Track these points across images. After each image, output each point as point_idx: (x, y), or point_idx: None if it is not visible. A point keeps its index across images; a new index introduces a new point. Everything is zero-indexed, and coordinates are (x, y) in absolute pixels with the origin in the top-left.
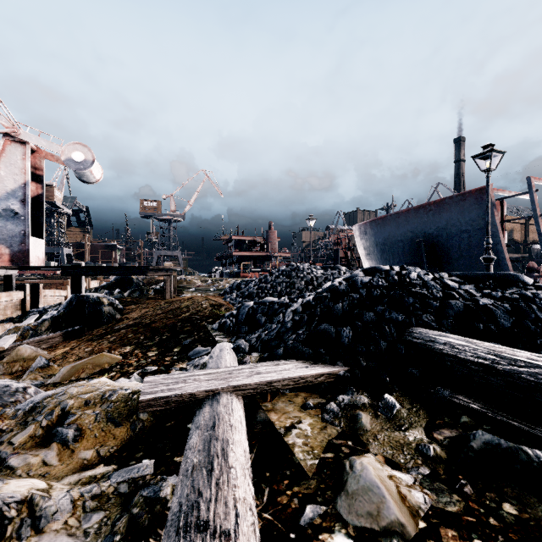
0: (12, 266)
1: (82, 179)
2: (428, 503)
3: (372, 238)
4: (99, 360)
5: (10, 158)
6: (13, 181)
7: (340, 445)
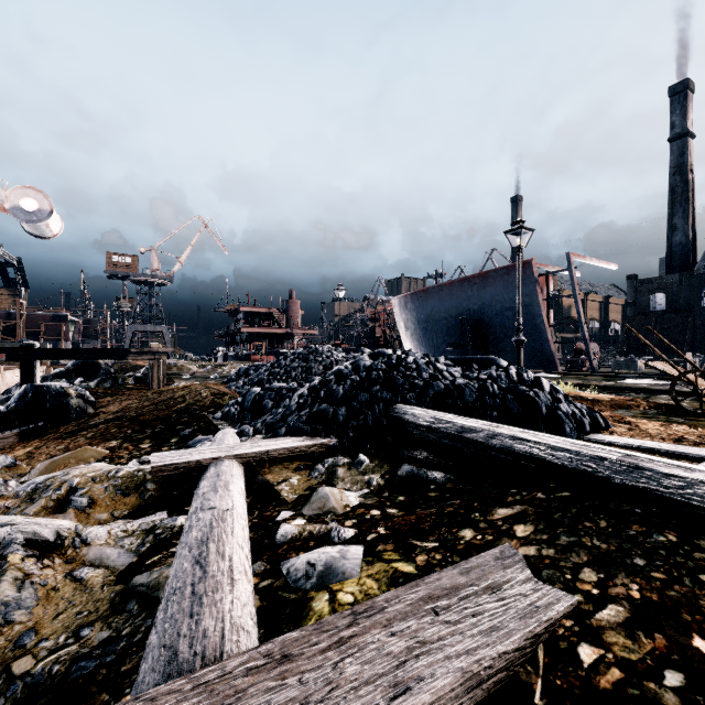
0: None
1: (33, 232)
2: (358, 502)
3: (413, 314)
4: (83, 454)
5: None
6: None
7: (316, 487)
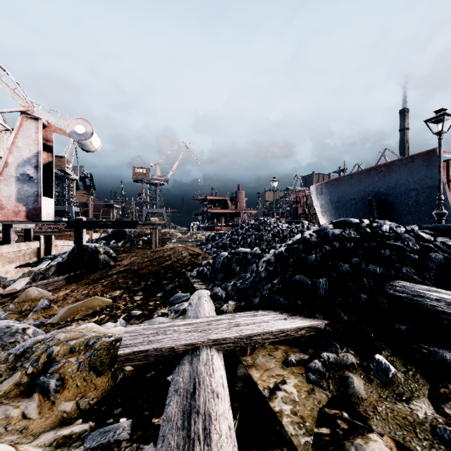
0: (27, 220)
1: (84, 148)
2: None
3: (327, 197)
4: (92, 303)
5: (26, 132)
6: (28, 151)
7: (334, 417)
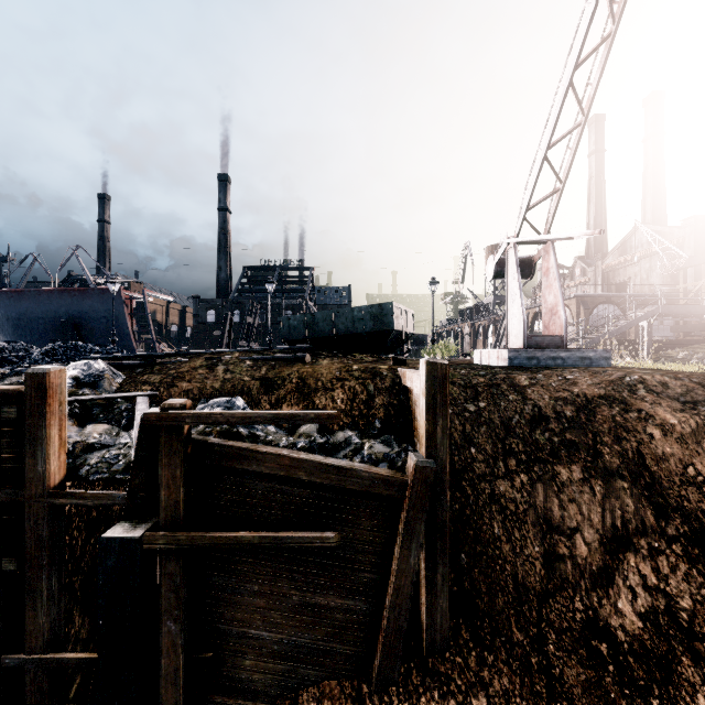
0: None
1: None
2: None
3: (1, 311)
4: None
5: None
6: None
7: None
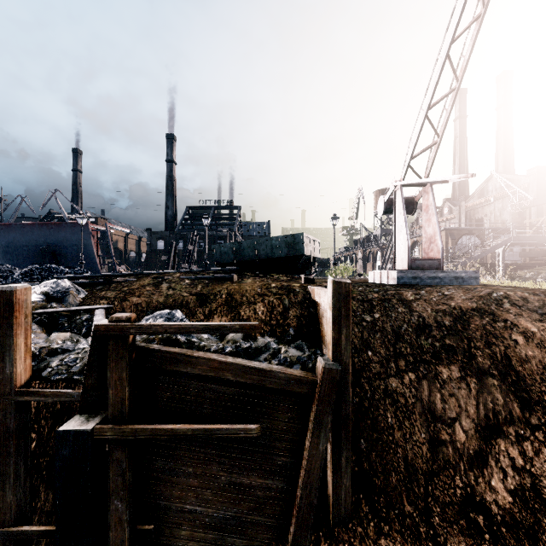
0: None
1: None
2: None
3: None
4: None
5: None
6: None
7: None
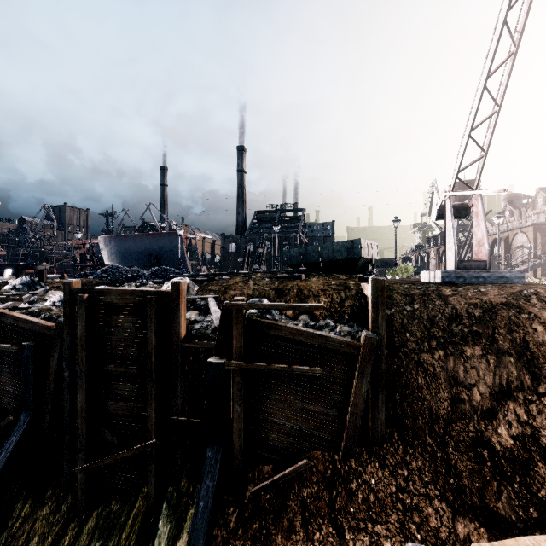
0: None
1: None
2: None
3: (116, 248)
4: None
5: None
6: None
7: None
